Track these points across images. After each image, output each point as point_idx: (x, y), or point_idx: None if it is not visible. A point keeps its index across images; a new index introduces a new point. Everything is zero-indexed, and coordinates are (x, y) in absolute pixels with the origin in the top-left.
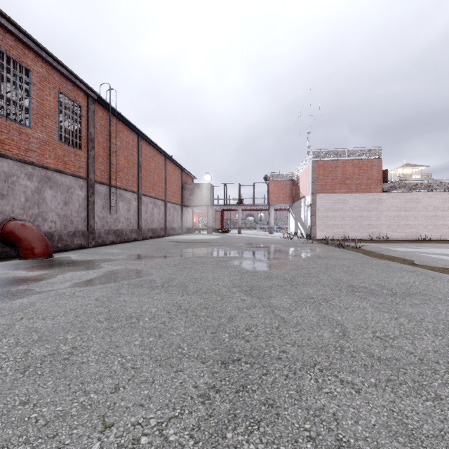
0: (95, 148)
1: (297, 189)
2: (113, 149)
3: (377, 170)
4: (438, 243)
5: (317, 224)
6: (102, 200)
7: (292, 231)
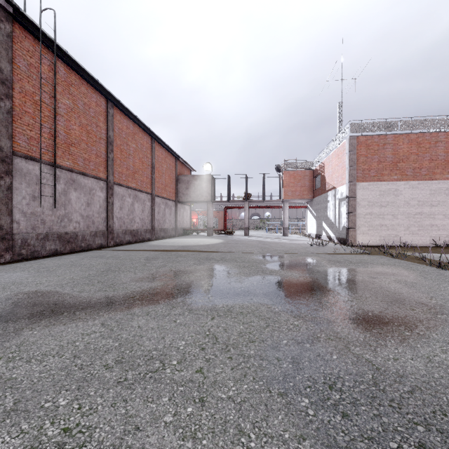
0: (13, 98)
1: (321, 179)
2: (57, 108)
3: (445, 147)
4: None
5: (357, 225)
6: (31, 186)
7: (311, 233)
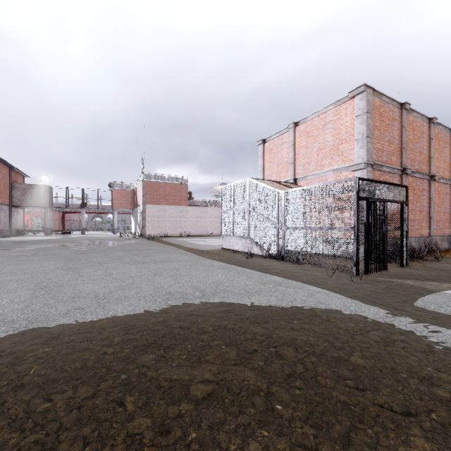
0: None
1: (136, 198)
2: None
3: (185, 191)
4: (211, 236)
5: (147, 226)
6: None
7: (133, 232)
